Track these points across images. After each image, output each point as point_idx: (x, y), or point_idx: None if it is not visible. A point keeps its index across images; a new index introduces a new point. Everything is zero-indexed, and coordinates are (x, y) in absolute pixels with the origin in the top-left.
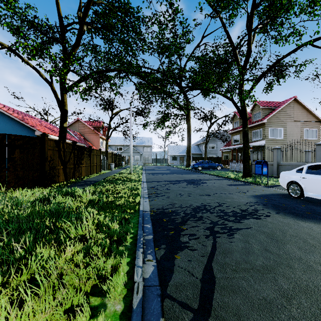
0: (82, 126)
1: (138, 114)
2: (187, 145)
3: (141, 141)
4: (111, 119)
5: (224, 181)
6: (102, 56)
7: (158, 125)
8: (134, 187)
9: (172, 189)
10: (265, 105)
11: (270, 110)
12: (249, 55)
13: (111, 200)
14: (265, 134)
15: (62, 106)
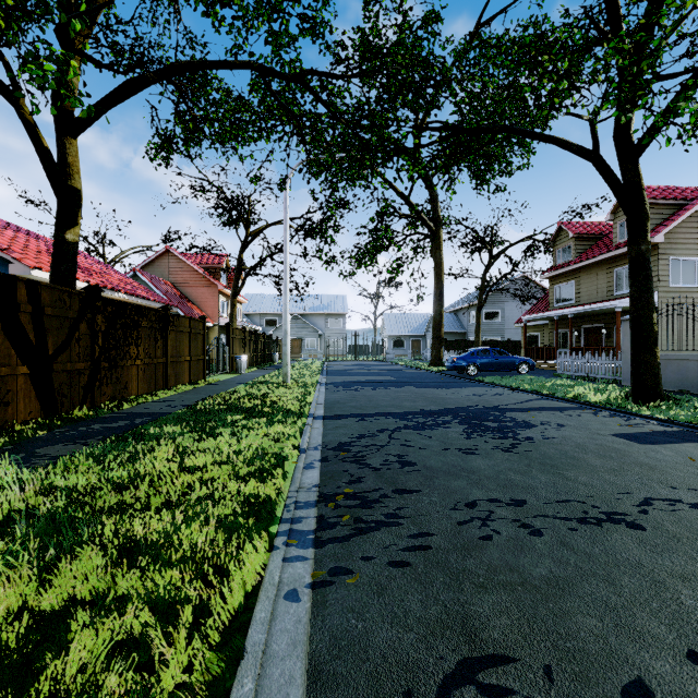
0: (177, 266)
1: (309, 229)
2: (435, 310)
3: (320, 303)
4: (244, 246)
5: (588, 418)
6: (221, 92)
7: (361, 260)
8: (269, 454)
9: (422, 466)
10: (656, 196)
11: (670, 209)
12: (659, 2)
13: (71, 596)
14: (659, 274)
15: (60, 176)
